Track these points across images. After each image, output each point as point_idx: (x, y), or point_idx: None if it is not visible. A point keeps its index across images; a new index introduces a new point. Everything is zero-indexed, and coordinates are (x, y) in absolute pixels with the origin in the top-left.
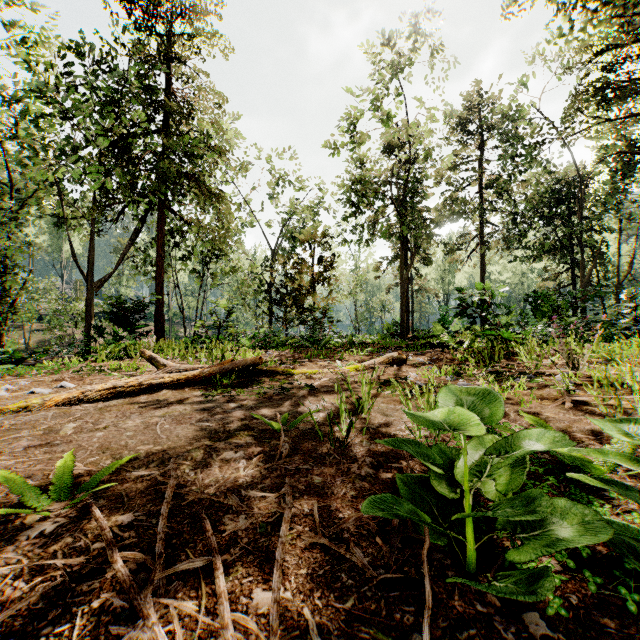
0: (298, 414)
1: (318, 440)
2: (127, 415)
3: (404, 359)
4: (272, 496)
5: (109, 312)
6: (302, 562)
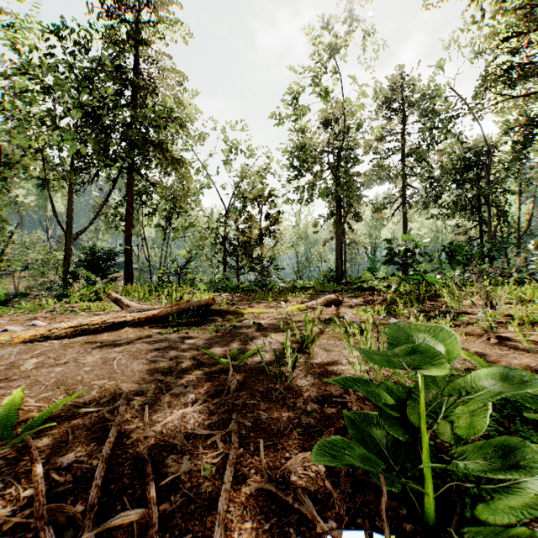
0: (246, 349)
1: (265, 374)
2: (88, 351)
3: (340, 300)
4: (218, 434)
5: (83, 260)
6: (247, 512)
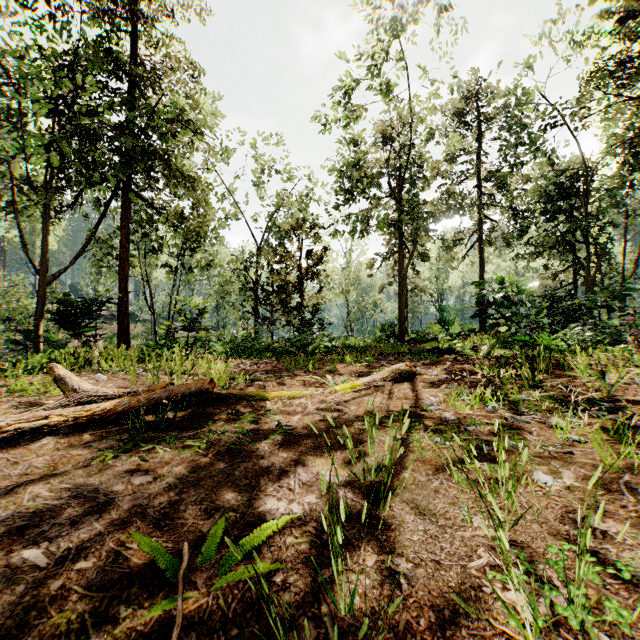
0: (250, 509)
1: None
2: None
3: (413, 372)
4: None
5: (52, 312)
6: None
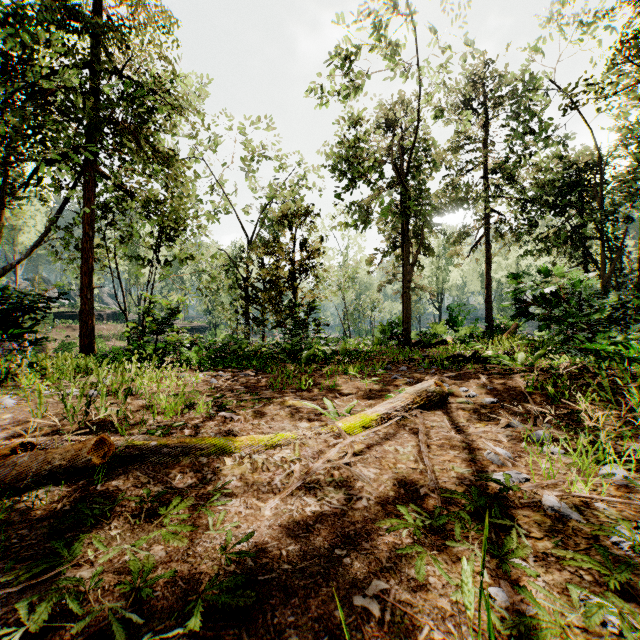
0: None
1: None
2: None
3: (445, 393)
4: None
5: None
6: None
